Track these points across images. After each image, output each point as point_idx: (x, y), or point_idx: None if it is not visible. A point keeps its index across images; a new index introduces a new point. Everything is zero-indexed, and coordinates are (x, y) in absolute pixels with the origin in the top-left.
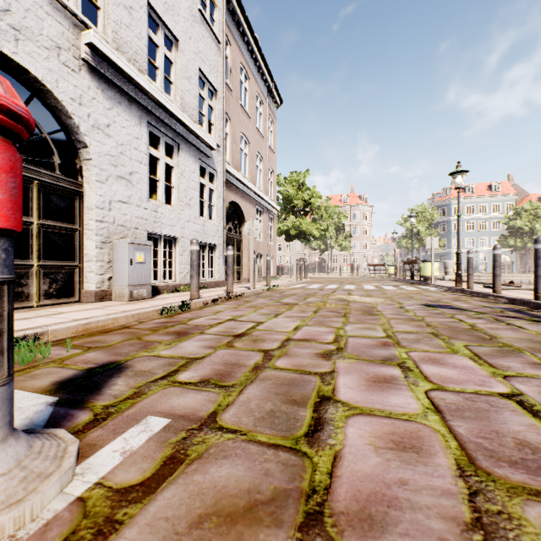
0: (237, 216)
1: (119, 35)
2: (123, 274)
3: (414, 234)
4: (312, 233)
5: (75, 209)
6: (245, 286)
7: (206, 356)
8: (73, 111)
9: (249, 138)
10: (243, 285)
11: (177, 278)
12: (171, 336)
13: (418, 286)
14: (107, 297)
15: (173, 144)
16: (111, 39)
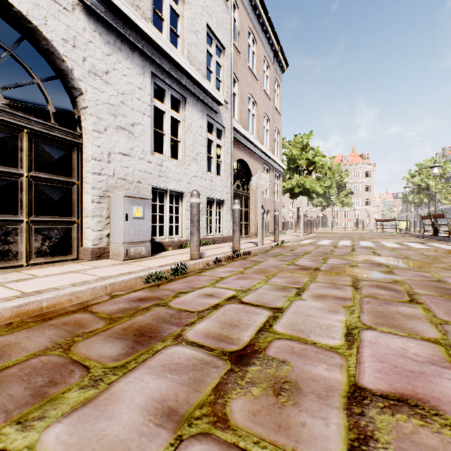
0: (245, 174)
1: None
2: (119, 230)
3: (423, 189)
4: (315, 190)
5: (73, 161)
6: (252, 242)
7: None
8: (65, 53)
9: (256, 99)
10: (251, 240)
11: (184, 234)
12: (123, 342)
13: None
14: (105, 255)
15: (180, 97)
16: None
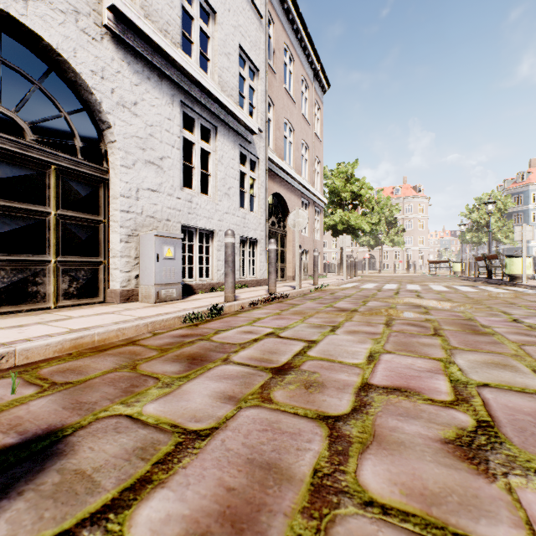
0: (281, 210)
1: (148, 2)
2: (150, 271)
3: (482, 226)
4: (361, 228)
5: (99, 198)
6: (290, 286)
7: (218, 427)
8: (93, 85)
9: (294, 124)
10: (288, 283)
11: (215, 276)
12: (180, 363)
13: (504, 288)
14: (134, 298)
15: (210, 127)
16: (138, 6)
